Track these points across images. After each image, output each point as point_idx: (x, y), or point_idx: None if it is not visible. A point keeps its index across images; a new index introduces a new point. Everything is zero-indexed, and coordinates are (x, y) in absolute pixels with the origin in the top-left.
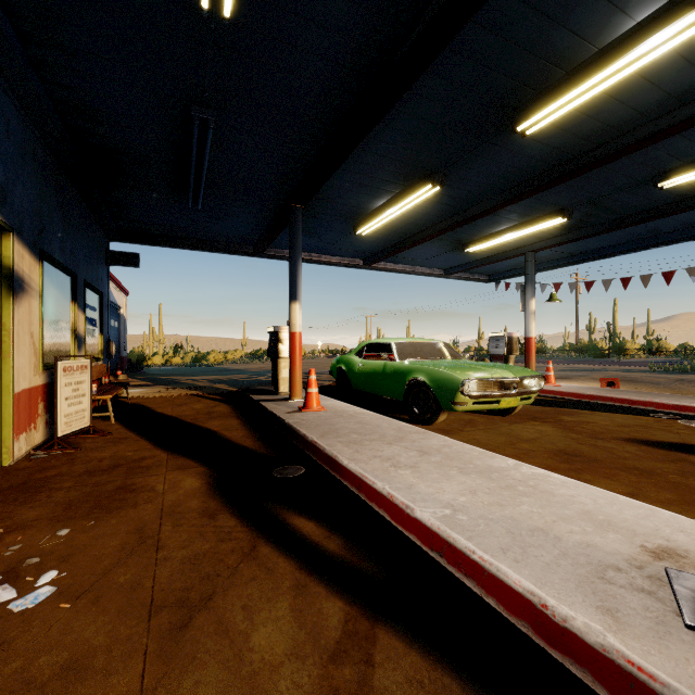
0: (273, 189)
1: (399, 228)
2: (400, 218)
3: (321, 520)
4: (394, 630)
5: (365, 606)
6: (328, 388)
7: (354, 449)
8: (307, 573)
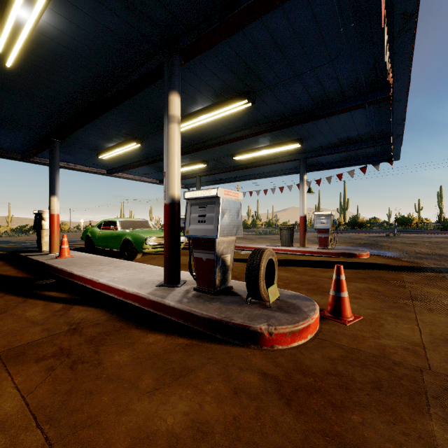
0: (37, 128)
1: (126, 157)
2: (125, 153)
3: (60, 291)
4: (80, 305)
5: (72, 304)
6: (81, 248)
7: (83, 268)
8: (50, 302)
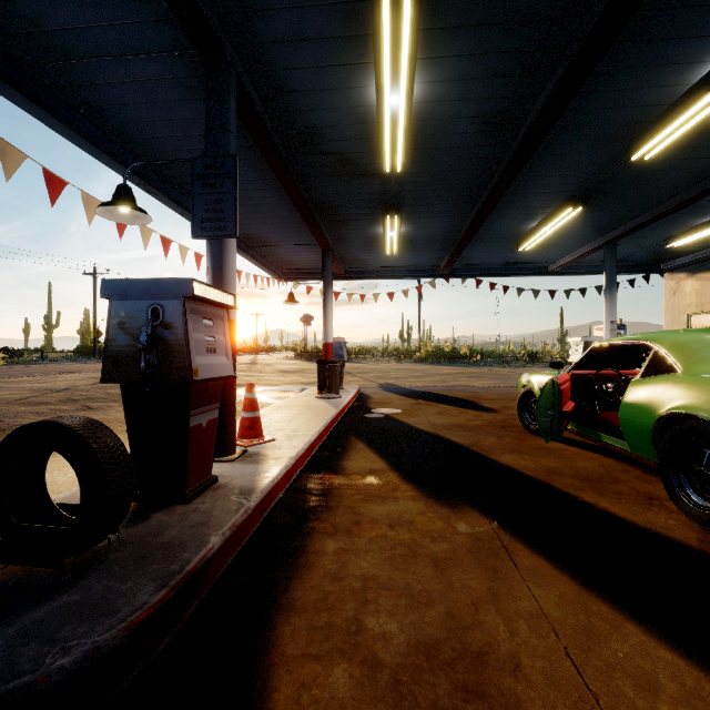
0: None
1: None
2: None
3: None
4: None
5: None
6: None
7: None
8: None
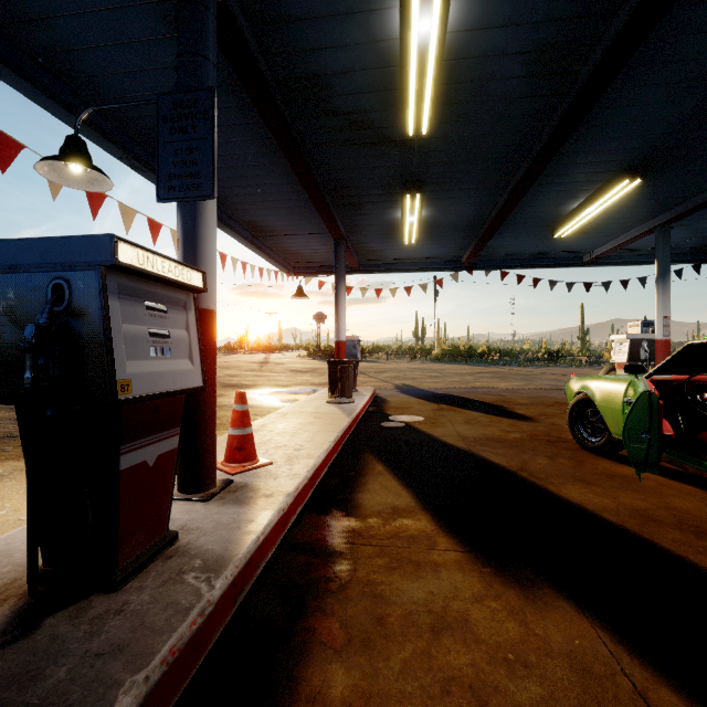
0: None
1: None
2: None
3: None
4: None
5: None
6: None
7: None
8: None
